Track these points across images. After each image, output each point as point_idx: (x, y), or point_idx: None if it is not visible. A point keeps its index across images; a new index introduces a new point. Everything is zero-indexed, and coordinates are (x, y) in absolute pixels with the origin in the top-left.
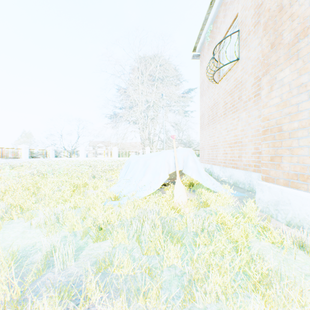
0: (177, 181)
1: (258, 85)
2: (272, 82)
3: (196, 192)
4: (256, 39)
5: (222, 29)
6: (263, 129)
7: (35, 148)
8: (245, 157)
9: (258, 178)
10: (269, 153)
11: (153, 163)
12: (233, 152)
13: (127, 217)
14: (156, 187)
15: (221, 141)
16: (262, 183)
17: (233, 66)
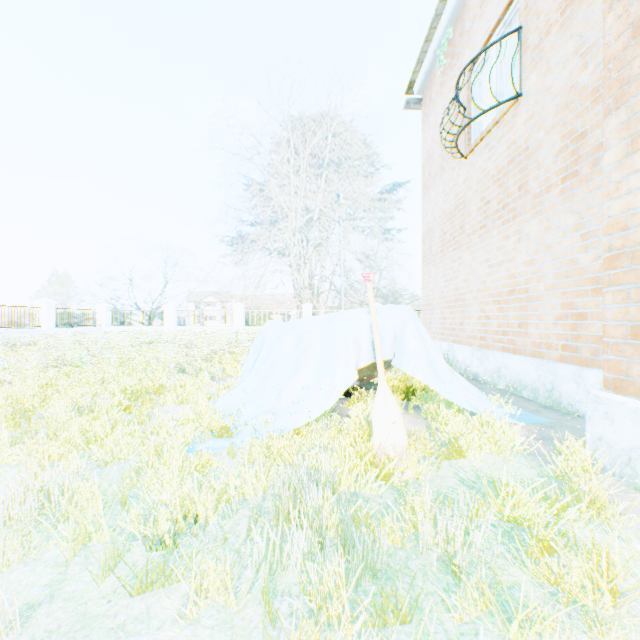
0: (379, 389)
1: (573, 151)
2: (639, 126)
3: (424, 412)
4: (569, 41)
5: (477, 32)
6: (607, 255)
7: (75, 307)
8: (538, 327)
9: (575, 377)
10: (627, 318)
11: (319, 342)
12: (504, 314)
13: (247, 492)
14: (325, 402)
15: (473, 290)
16: (609, 398)
17: (506, 114)
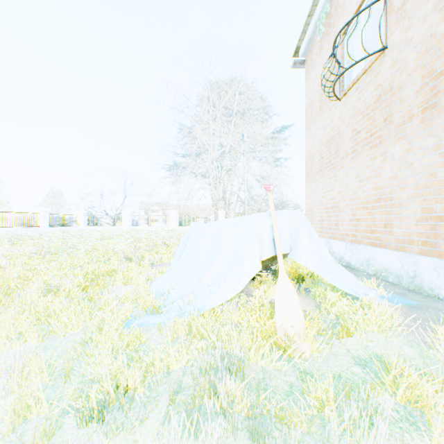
0: (279, 278)
1: (433, 86)
2: None
3: (313, 294)
4: (429, 0)
5: (349, 5)
6: None
7: (63, 213)
8: (401, 227)
9: (435, 267)
10: None
11: (230, 239)
12: (372, 217)
13: (169, 367)
14: (235, 287)
15: (346, 199)
16: None
17: (373, 64)
